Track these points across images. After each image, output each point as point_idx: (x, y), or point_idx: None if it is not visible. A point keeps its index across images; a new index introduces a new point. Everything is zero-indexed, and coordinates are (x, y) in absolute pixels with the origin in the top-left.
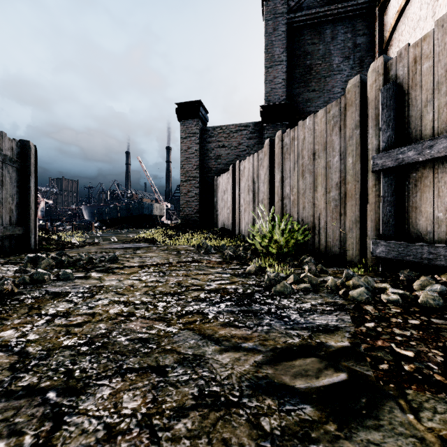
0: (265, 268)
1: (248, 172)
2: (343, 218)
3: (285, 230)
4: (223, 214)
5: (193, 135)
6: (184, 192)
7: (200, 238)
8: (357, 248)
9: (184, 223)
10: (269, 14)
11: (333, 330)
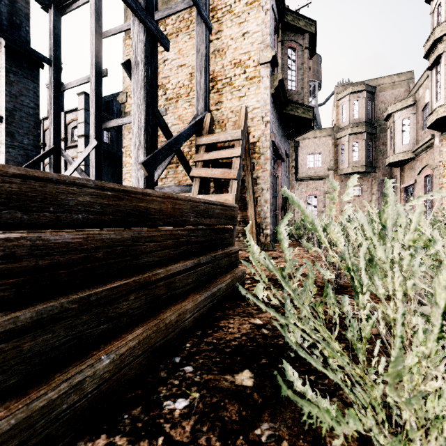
0: None
1: None
2: None
3: None
4: None
5: None
6: None
7: None
8: None
9: None
10: None
11: None
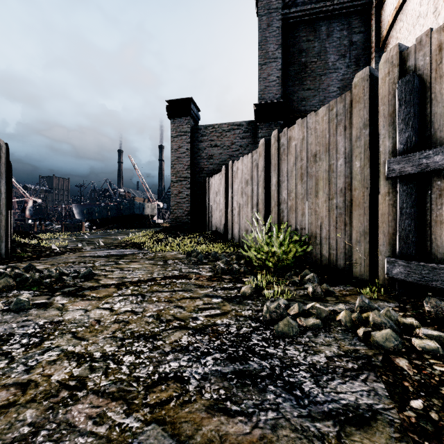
0: (262, 288)
1: (242, 173)
2: (349, 229)
3: (284, 242)
4: (215, 216)
5: (184, 134)
6: (174, 193)
7: (190, 243)
8: (365, 263)
9: (175, 226)
10: (263, 9)
11: (369, 420)
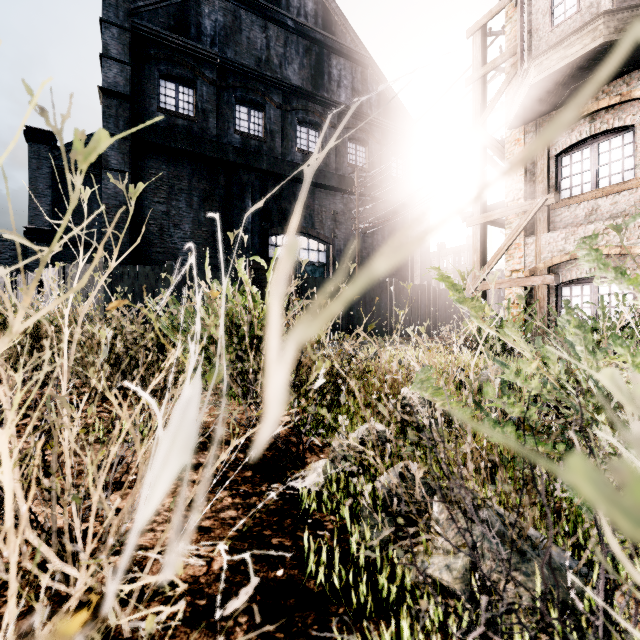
0: None
1: None
2: None
3: None
4: None
5: None
6: None
7: None
8: None
9: None
10: (34, 154)
11: None
